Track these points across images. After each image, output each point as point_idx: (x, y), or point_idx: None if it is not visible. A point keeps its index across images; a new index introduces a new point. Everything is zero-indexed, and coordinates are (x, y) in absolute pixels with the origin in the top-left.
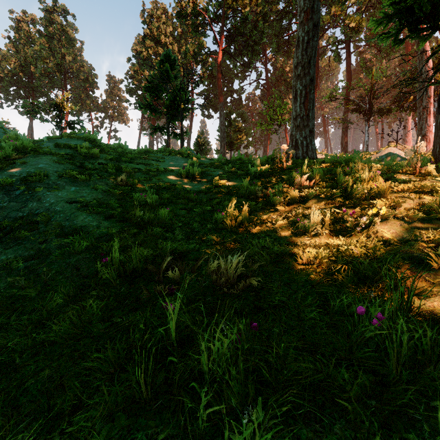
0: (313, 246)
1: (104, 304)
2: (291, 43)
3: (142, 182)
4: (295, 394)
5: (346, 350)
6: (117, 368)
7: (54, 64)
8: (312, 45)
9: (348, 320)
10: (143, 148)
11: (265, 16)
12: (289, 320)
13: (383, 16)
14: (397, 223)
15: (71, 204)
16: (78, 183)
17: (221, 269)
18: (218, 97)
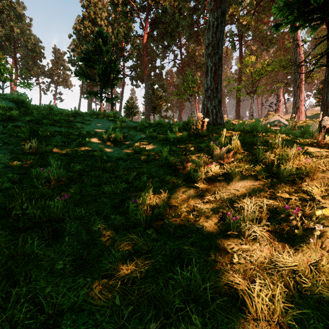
0: (255, 265)
1: None
2: (199, 34)
3: (59, 147)
4: None
5: None
6: None
7: (3, 35)
8: (220, 30)
9: None
10: (72, 111)
11: (180, 10)
12: None
13: (283, 5)
14: None
15: None
16: None
17: None
18: (144, 70)
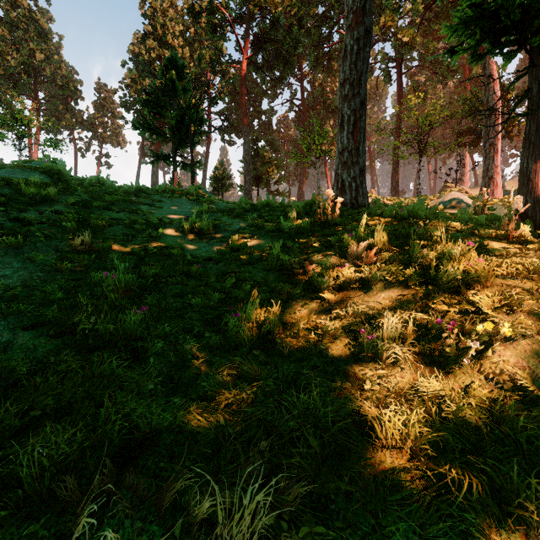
0: (392, 392)
1: None
2: (332, 57)
3: (120, 243)
4: None
5: None
6: None
7: (19, 63)
8: (363, 57)
9: None
10: (133, 186)
11: (301, 20)
12: None
13: (458, 23)
14: (522, 343)
15: None
16: (2, 250)
17: (218, 525)
18: (242, 118)
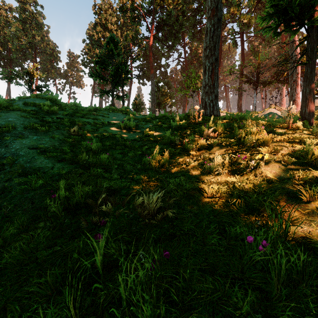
0: (215, 183)
1: (50, 233)
2: (202, 33)
3: (90, 132)
4: (198, 311)
5: (239, 270)
6: (55, 290)
7: (27, 42)
8: (217, 34)
9: (241, 244)
10: (93, 107)
11: (184, 12)
12: (196, 245)
13: (266, 15)
14: (276, 165)
15: (32, 150)
16: (39, 133)
17: (144, 203)
18: (150, 70)
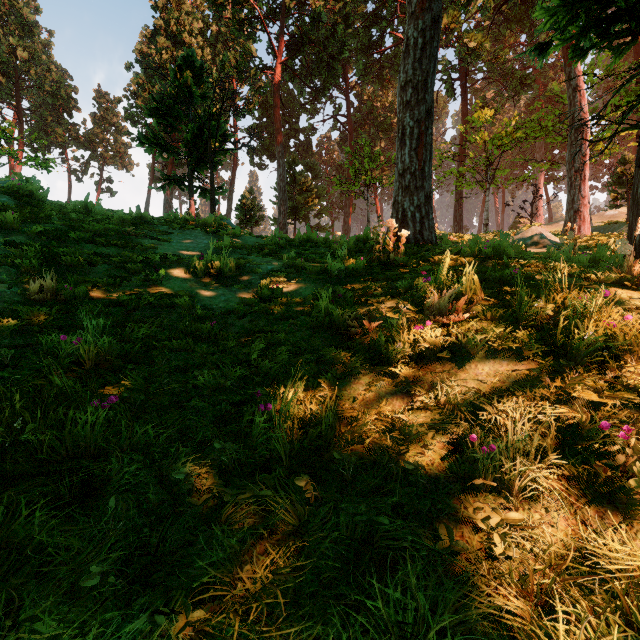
0: (545, 561)
1: None
2: (383, 66)
3: (103, 289)
4: None
5: None
6: None
7: None
8: (430, 54)
9: None
10: (132, 214)
11: (348, 17)
12: None
13: (558, 4)
14: None
15: None
16: None
17: None
18: (276, 136)
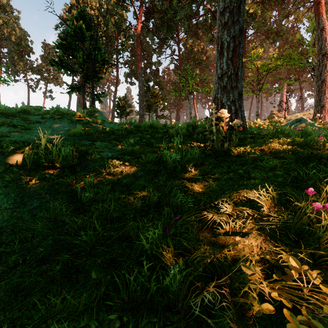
0: None
1: None
2: (198, 27)
3: None
4: None
5: None
6: None
7: None
8: None
9: None
10: (16, 106)
11: None
12: None
13: None
14: None
15: None
16: None
17: None
18: (138, 64)
